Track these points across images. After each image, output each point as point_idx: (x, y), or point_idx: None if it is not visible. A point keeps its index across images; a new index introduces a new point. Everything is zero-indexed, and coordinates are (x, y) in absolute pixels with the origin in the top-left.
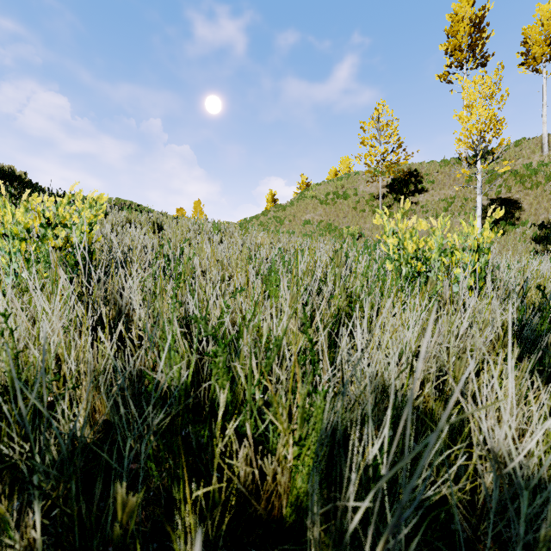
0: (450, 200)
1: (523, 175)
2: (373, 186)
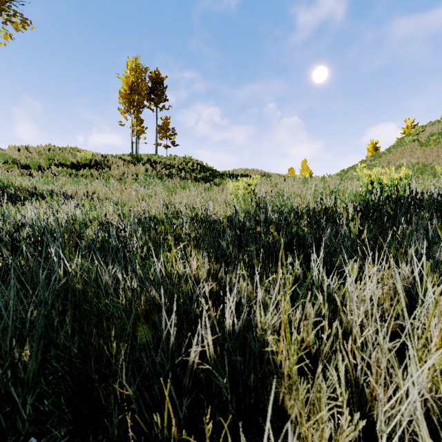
0: None
1: None
2: None
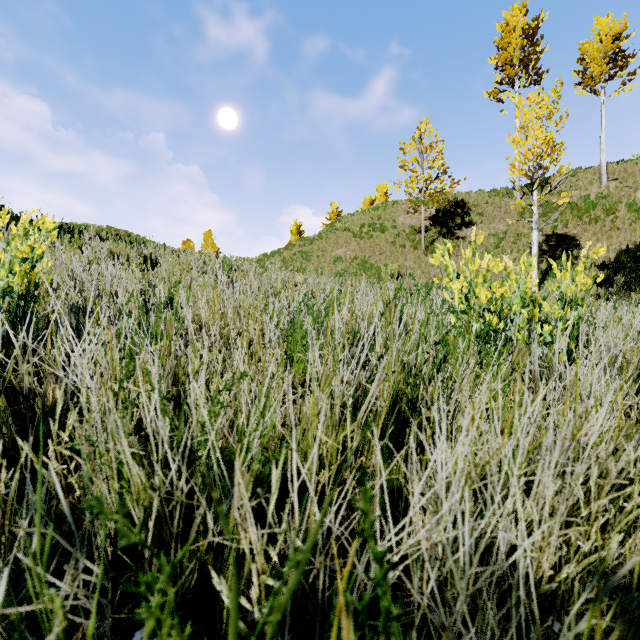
0: (501, 235)
1: (580, 208)
2: (414, 218)
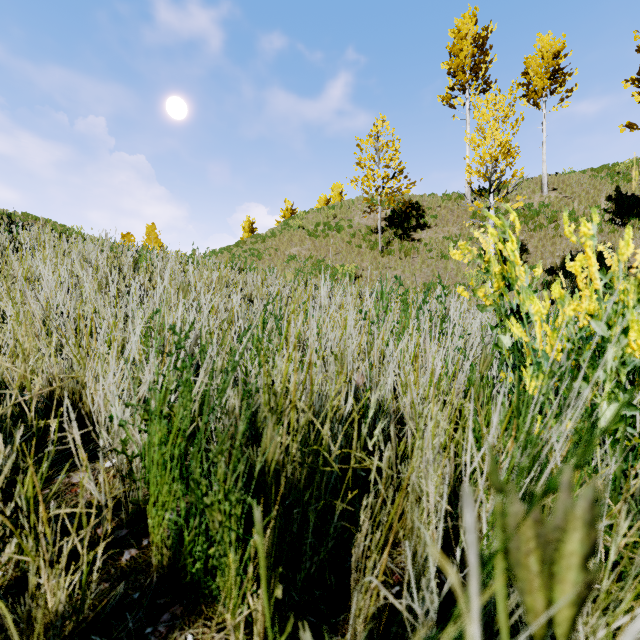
0: (455, 238)
1: (526, 215)
2: (370, 218)
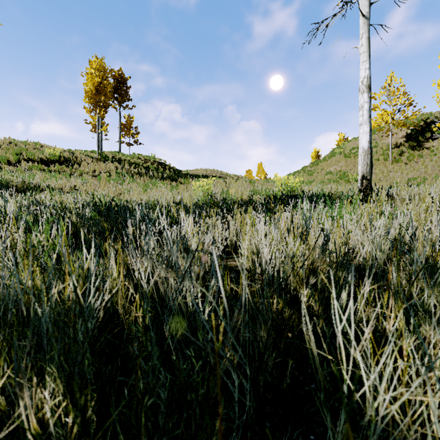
0: None
1: None
2: (393, 137)
